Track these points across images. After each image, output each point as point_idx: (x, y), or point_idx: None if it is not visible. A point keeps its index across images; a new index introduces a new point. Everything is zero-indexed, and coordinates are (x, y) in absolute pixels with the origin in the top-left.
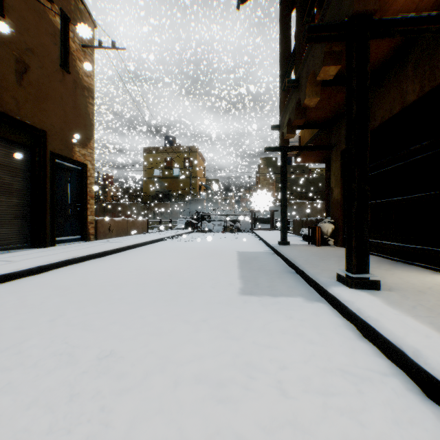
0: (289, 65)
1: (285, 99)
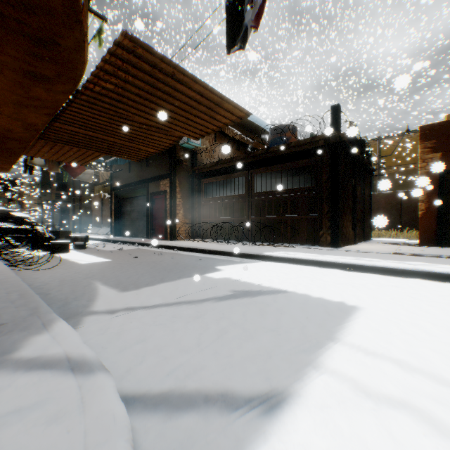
0: (45, 186)
1: (44, 189)
